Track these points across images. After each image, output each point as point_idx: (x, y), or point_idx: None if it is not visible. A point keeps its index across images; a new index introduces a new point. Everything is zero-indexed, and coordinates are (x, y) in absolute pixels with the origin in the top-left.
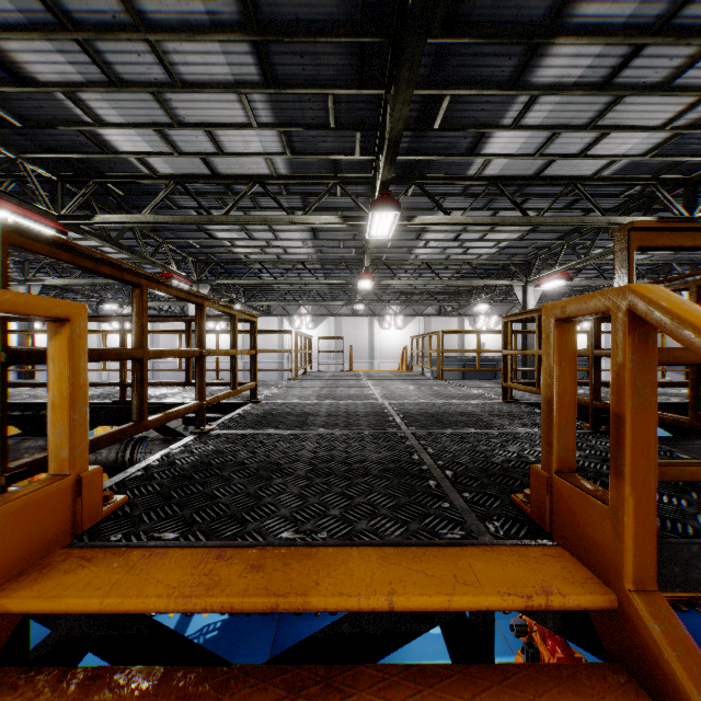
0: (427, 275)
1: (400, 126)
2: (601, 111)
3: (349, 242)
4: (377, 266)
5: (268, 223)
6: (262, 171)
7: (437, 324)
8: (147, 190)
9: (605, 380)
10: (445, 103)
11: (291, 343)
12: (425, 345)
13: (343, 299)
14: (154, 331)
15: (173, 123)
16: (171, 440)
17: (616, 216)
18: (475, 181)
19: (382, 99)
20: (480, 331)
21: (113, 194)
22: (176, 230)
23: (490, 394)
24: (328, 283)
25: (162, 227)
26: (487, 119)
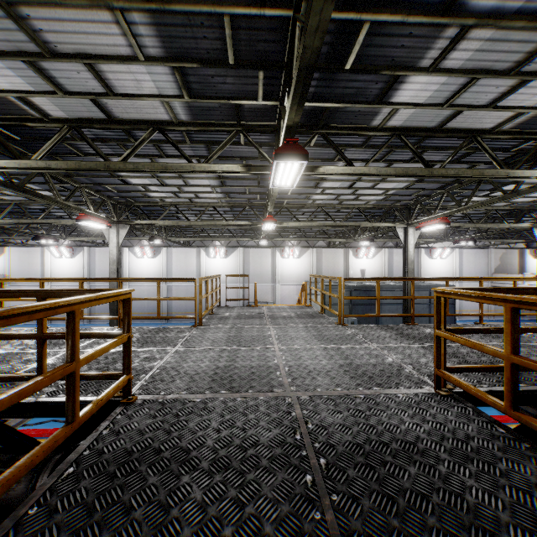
0: (321, 216)
1: (316, 43)
2: (531, 52)
3: (254, 189)
4: (279, 210)
5: (169, 171)
6: (161, 116)
7: (327, 254)
8: (45, 134)
9: (497, 325)
10: (362, 34)
11: (195, 290)
12: (317, 271)
13: (250, 234)
14: (54, 279)
15: (43, 51)
16: (4, 466)
17: (514, 169)
18: (379, 132)
19: (289, 26)
20: (379, 278)
21: (1, 137)
22: (89, 176)
23: (408, 367)
24: (235, 224)
25: (75, 172)
26: (405, 60)
